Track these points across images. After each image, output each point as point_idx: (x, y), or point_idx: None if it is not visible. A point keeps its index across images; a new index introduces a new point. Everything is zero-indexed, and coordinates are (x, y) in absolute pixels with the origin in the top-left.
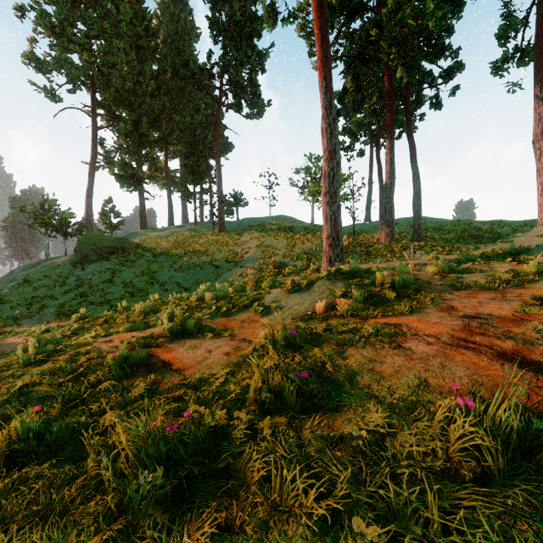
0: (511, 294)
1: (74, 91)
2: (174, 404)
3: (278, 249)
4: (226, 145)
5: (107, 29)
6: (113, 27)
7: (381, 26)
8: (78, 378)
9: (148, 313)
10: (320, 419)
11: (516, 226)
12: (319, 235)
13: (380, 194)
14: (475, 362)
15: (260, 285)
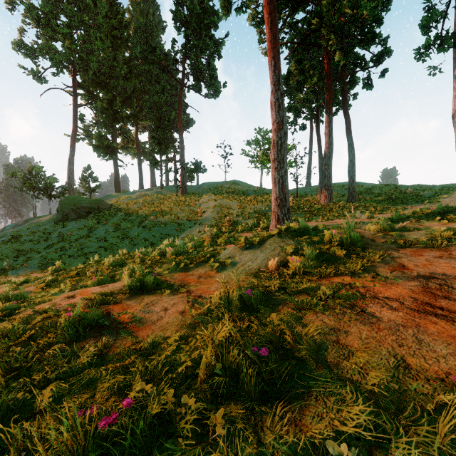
0: (455, 252)
1: (57, 74)
2: (122, 374)
3: (232, 209)
4: (188, 121)
5: (86, 21)
6: (91, 19)
7: (321, 16)
8: (30, 340)
9: (115, 267)
10: (284, 413)
11: (435, 189)
12: (267, 197)
13: (319, 162)
14: (453, 335)
15: (217, 241)
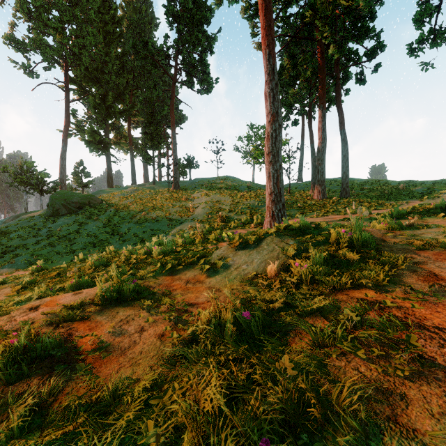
0: None
1: (49, 68)
2: None
3: (225, 205)
4: (181, 117)
5: (77, 15)
6: (83, 14)
7: (315, 9)
8: None
9: (99, 266)
10: None
11: (426, 185)
12: (260, 192)
13: (312, 158)
14: None
15: (208, 238)
